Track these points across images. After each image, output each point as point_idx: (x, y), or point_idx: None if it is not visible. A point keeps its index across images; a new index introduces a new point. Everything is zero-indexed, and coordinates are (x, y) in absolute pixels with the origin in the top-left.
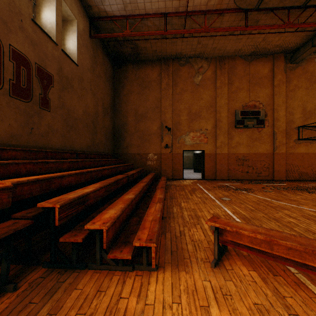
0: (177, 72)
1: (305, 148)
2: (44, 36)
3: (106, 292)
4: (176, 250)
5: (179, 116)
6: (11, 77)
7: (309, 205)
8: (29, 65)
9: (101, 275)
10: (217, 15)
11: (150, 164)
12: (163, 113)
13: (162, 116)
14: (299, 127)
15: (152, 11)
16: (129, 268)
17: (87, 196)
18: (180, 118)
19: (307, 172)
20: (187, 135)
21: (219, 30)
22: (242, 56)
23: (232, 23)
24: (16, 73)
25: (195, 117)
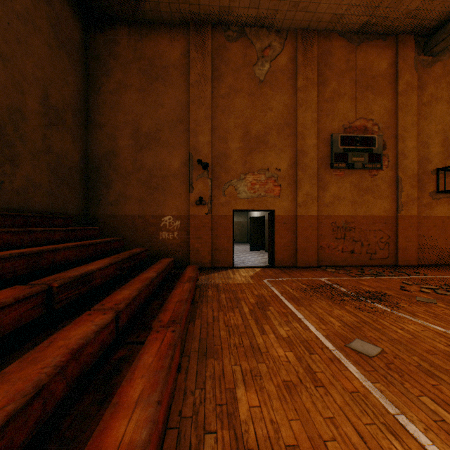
0: (222, 52)
1: (448, 208)
2: None
3: None
4: None
5: (226, 142)
6: None
7: None
8: None
9: None
10: None
11: (166, 237)
12: (193, 134)
13: (191, 139)
14: (439, 170)
15: None
16: None
17: None
18: (227, 146)
19: None
20: (241, 179)
21: None
22: (344, 32)
23: None
24: None
25: (256, 144)
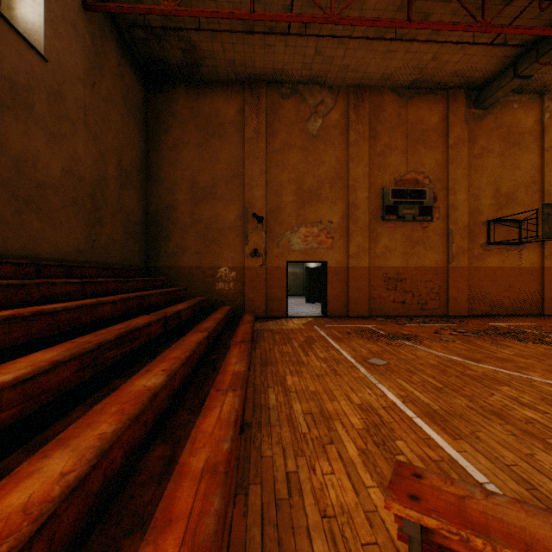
0: (276, 109)
1: (499, 259)
2: None
3: None
4: None
5: (279, 195)
6: None
7: (539, 371)
8: None
9: None
10: None
11: (222, 288)
12: (249, 188)
13: (247, 193)
14: (490, 222)
15: None
16: None
17: None
18: (281, 199)
19: (502, 301)
20: (294, 231)
21: (359, 22)
22: (395, 87)
23: (381, 15)
24: None
25: (309, 197)
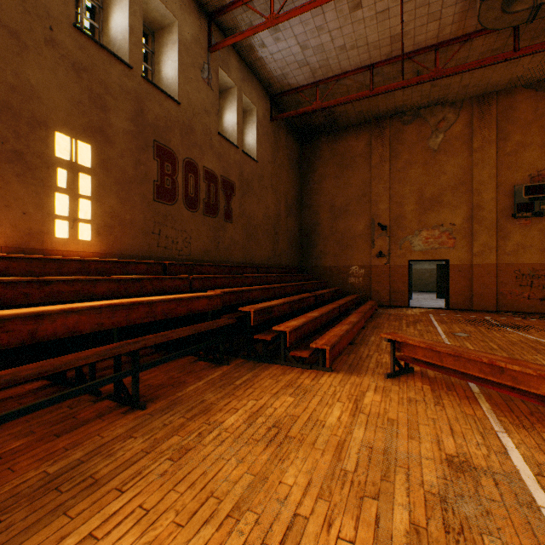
0: (398, 135)
1: None
2: (227, 144)
3: (289, 375)
4: (355, 365)
5: (401, 206)
6: (204, 196)
7: None
8: (216, 180)
9: (285, 368)
10: (458, 43)
11: (353, 281)
12: (374, 204)
13: (373, 208)
14: None
15: (350, 67)
16: (307, 367)
17: (272, 308)
18: (403, 209)
19: None
20: (415, 235)
21: (461, 68)
22: (530, 84)
23: (492, 45)
24: (207, 192)
25: (430, 205)
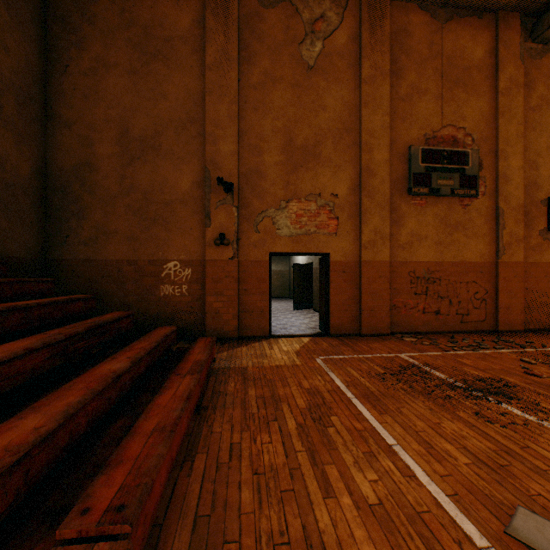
0: (253, 22)
1: None
2: None
3: None
4: None
5: (259, 153)
6: None
7: None
8: None
9: None
10: None
11: (170, 293)
12: (211, 140)
13: (208, 147)
14: None
15: None
16: None
17: None
18: (262, 159)
19: None
20: (282, 208)
21: None
22: (426, 3)
23: None
24: None
25: (304, 158)
